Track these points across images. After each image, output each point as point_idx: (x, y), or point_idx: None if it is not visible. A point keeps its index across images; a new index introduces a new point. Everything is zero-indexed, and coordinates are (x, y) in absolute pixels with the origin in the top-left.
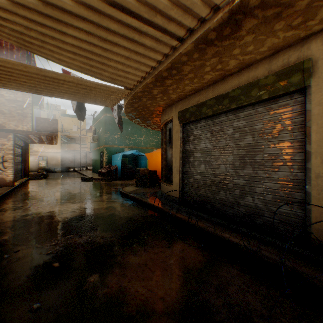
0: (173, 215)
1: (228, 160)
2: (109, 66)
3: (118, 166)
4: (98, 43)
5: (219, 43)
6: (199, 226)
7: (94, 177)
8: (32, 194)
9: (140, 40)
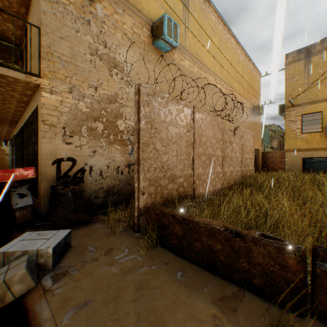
0: None
1: None
2: None
3: None
4: None
5: None
6: None
7: None
8: None
9: None
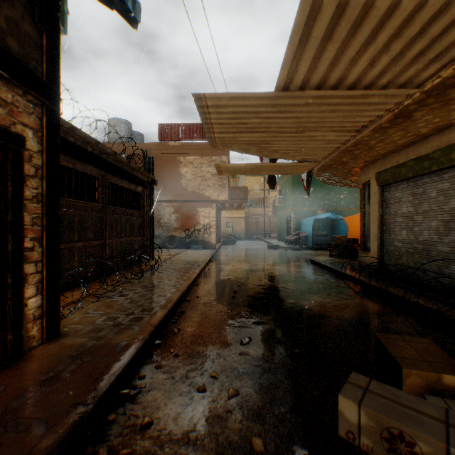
0: (366, 282)
1: (431, 226)
2: (300, 152)
3: (308, 233)
4: (293, 145)
5: (395, 125)
6: (390, 291)
7: (281, 246)
8: (231, 256)
9: (323, 138)
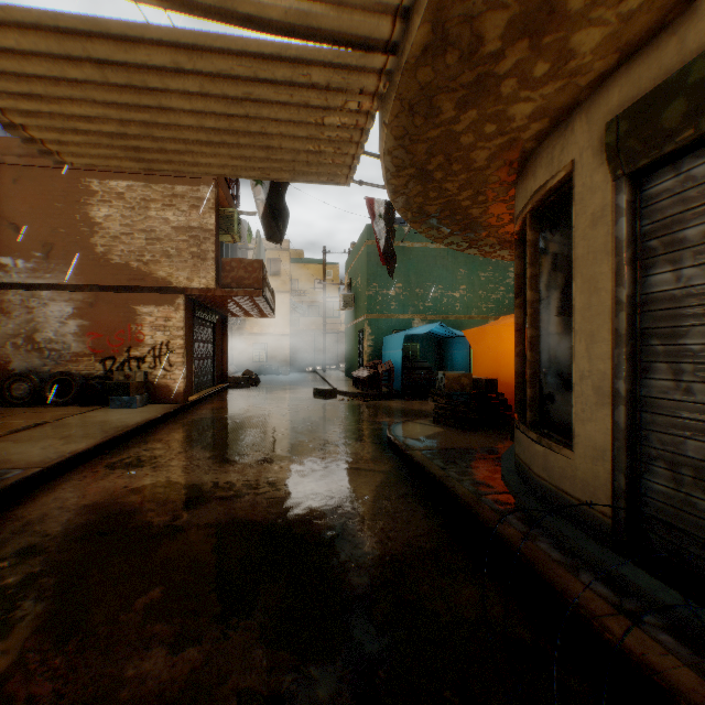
0: (592, 620)
1: None
2: None
3: (395, 363)
4: None
5: None
6: None
7: (342, 390)
8: (203, 423)
9: None
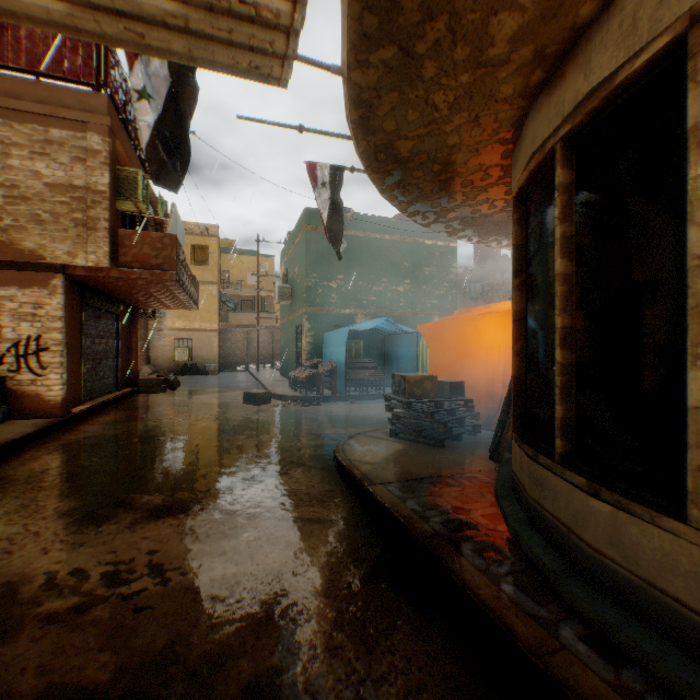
0: None
1: None
2: None
3: (337, 362)
4: None
5: None
6: None
7: (277, 393)
8: (84, 446)
9: None
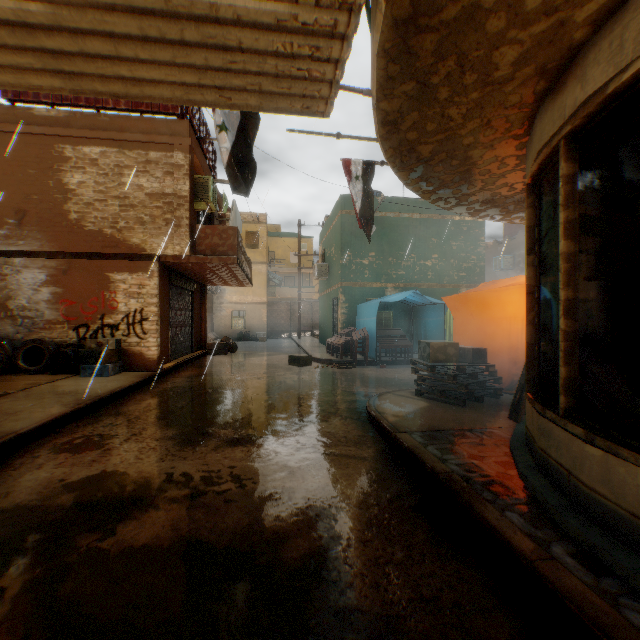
0: None
1: None
2: None
3: (369, 331)
4: None
5: None
6: None
7: (316, 356)
8: (174, 393)
9: None
